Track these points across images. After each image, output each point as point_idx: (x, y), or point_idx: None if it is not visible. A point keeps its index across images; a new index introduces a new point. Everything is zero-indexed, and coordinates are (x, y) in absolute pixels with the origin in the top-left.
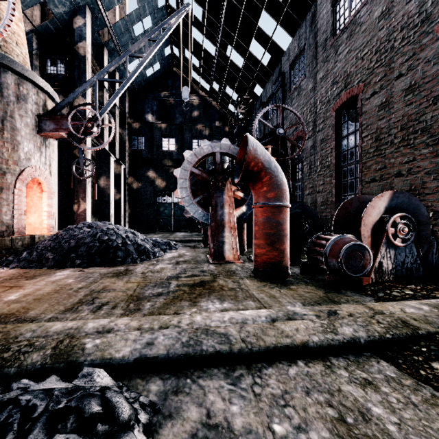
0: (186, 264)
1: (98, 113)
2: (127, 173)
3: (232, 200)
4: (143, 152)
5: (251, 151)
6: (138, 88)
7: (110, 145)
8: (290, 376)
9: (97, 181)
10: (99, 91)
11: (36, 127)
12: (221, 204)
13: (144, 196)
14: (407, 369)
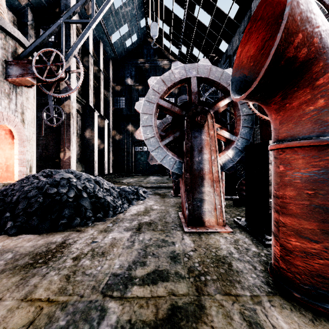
0: (151, 232)
1: (64, 56)
2: (110, 127)
3: (214, 142)
4: (123, 110)
5: (299, 2)
6: (119, 57)
7: (95, 104)
8: None
9: (83, 133)
10: (85, 57)
11: (3, 73)
12: (198, 148)
13: (124, 146)
14: None
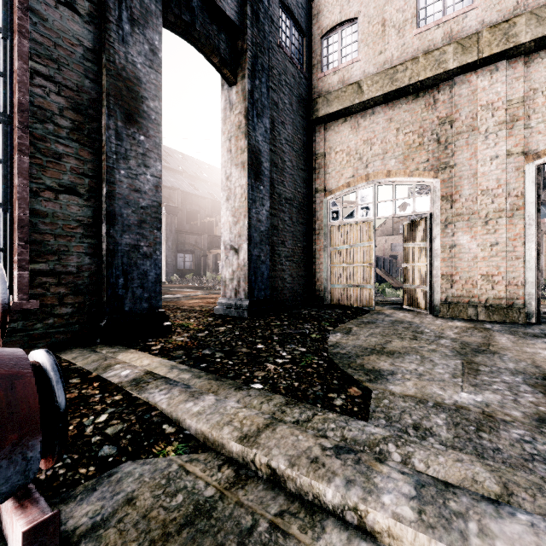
0: None
1: None
2: None
3: None
4: None
5: None
6: None
7: None
8: (509, 466)
9: None
10: None
11: None
12: None
13: None
14: (362, 415)
